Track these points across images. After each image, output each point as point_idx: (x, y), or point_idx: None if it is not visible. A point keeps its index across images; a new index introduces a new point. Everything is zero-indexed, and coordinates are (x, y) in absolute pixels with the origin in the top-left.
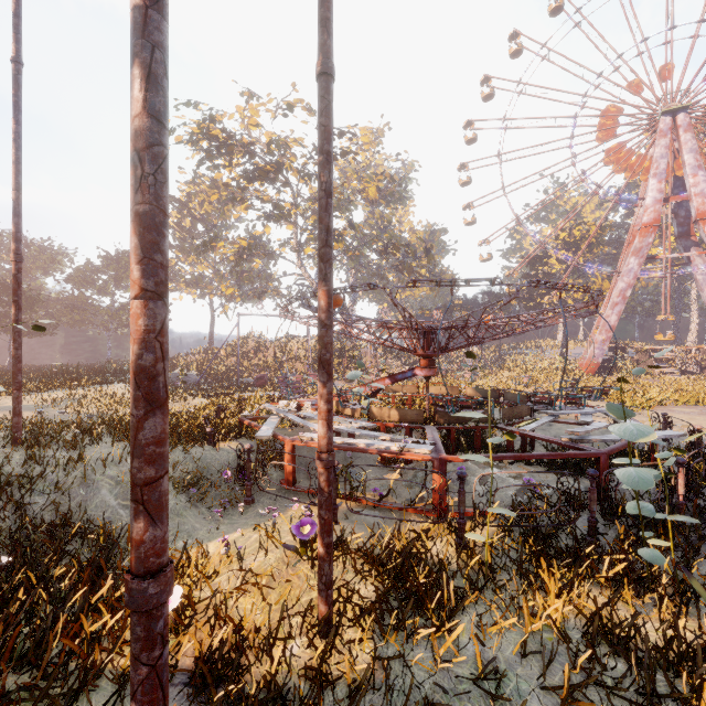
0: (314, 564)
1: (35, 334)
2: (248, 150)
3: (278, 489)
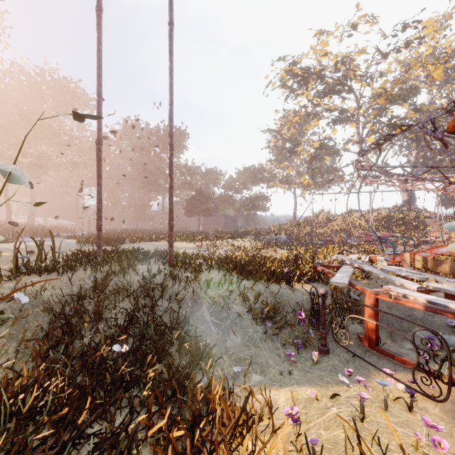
0: None
1: (208, 215)
2: (319, 75)
3: (356, 343)
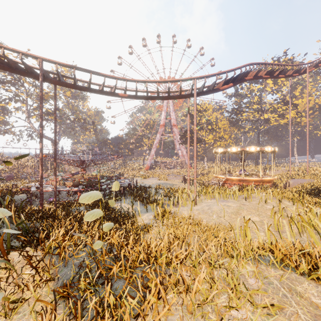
0: (53, 205)
1: None
2: None
3: (38, 203)
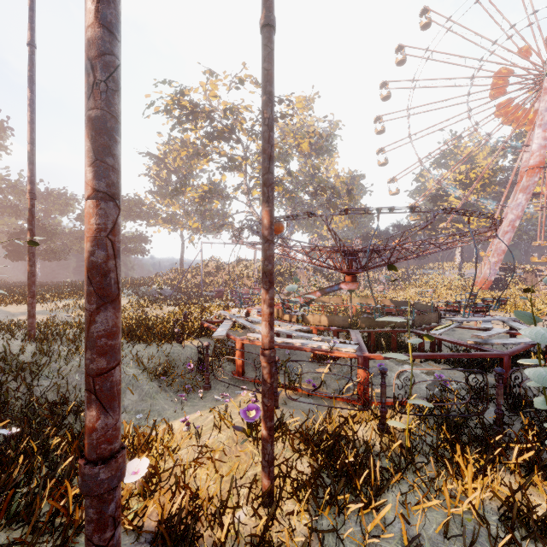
0: (259, 443)
1: (54, 259)
2: (209, 116)
3: (230, 378)
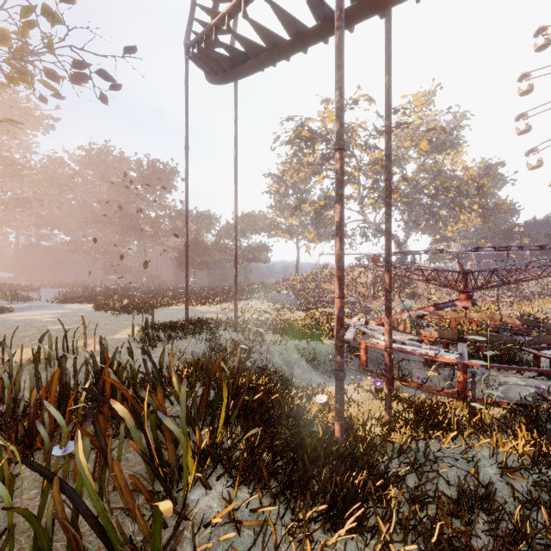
0: (382, 401)
1: (206, 268)
2: (325, 139)
3: (357, 369)
